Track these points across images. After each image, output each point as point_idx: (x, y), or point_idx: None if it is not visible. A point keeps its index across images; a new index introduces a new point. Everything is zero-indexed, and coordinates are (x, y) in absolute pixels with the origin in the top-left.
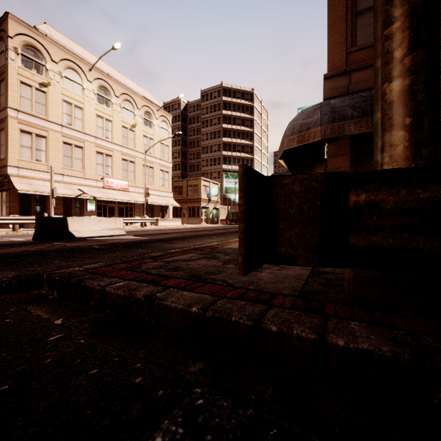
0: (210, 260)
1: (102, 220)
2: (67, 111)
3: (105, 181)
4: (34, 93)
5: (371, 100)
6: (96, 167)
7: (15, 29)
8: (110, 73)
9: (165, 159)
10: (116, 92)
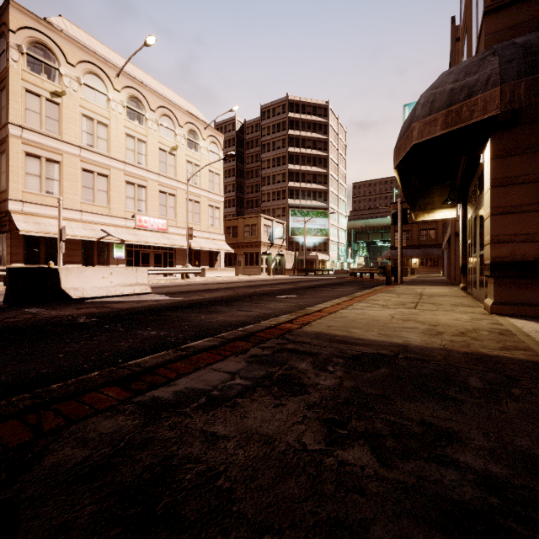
0: (281, 397)
1: (115, 271)
2: (87, 128)
3: (137, 220)
4: (44, 105)
5: None
6: (126, 202)
7: (19, 21)
8: (144, 80)
9: (214, 191)
10: (151, 105)
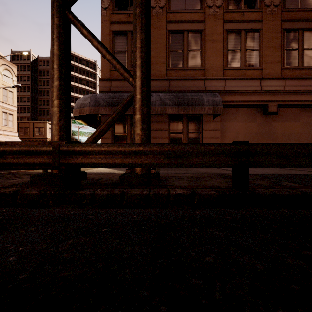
0: None
1: None
2: None
3: None
4: None
5: (111, 98)
6: None
7: None
8: None
9: (8, 103)
10: None
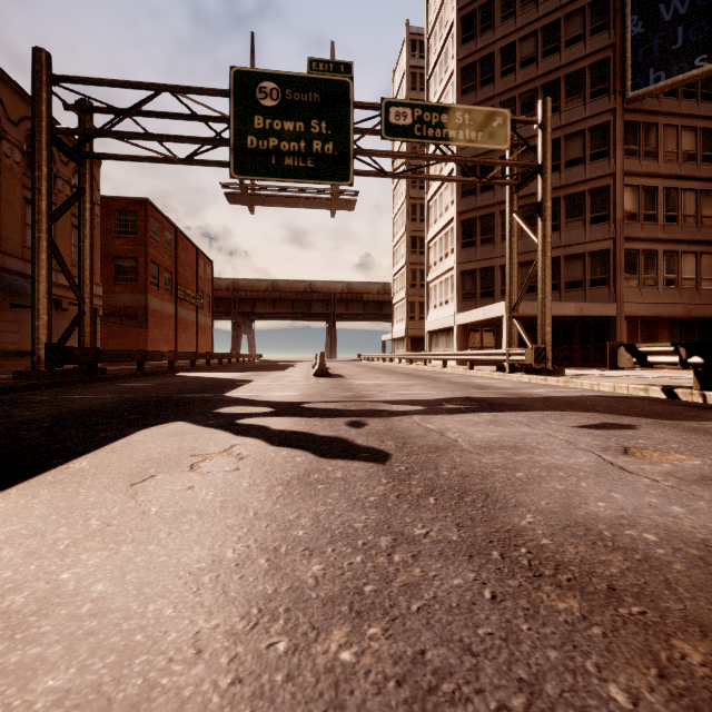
0: None
1: None
2: None
3: None
4: None
5: None
6: None
7: None
8: None
9: None
10: None
